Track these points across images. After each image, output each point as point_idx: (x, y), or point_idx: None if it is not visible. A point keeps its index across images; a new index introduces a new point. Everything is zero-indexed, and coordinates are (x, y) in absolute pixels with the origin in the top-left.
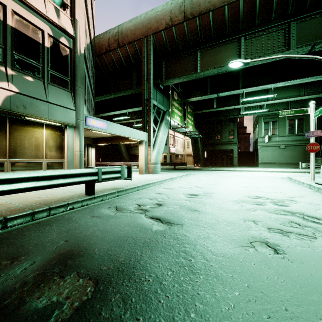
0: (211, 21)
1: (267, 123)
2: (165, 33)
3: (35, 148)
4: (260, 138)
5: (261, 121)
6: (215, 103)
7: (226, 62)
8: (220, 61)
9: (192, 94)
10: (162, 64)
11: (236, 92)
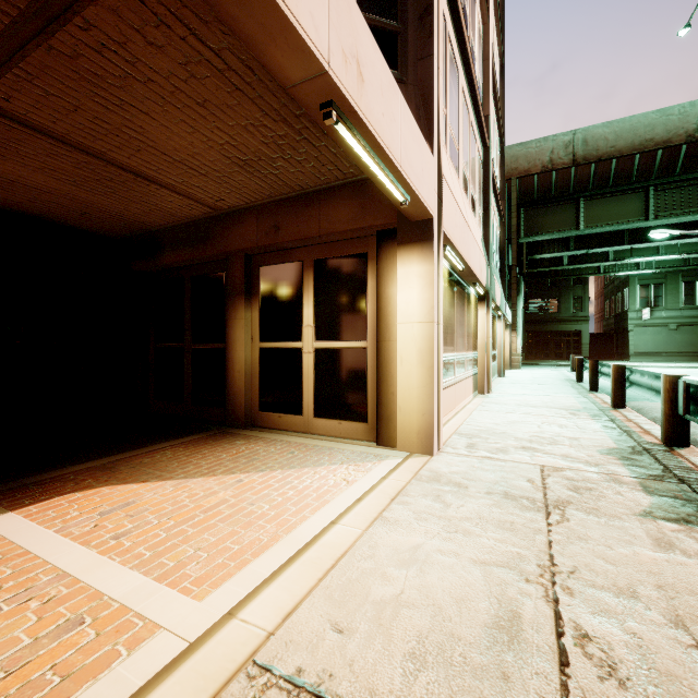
0: (612, 169)
1: (646, 286)
2: (539, 178)
3: (494, 340)
4: (633, 311)
5: (635, 282)
6: (566, 257)
7: (625, 218)
8: (616, 216)
9: (542, 248)
10: (520, 212)
11: (618, 248)
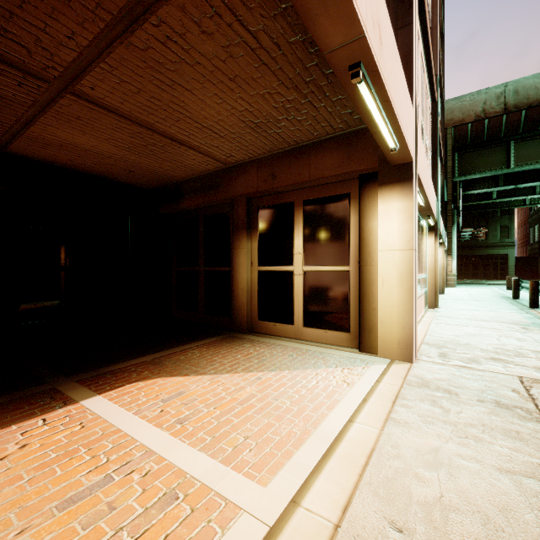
0: None
1: None
2: (472, 126)
3: None
4: None
5: None
6: (494, 192)
7: None
8: None
9: (473, 185)
10: (454, 156)
11: None
